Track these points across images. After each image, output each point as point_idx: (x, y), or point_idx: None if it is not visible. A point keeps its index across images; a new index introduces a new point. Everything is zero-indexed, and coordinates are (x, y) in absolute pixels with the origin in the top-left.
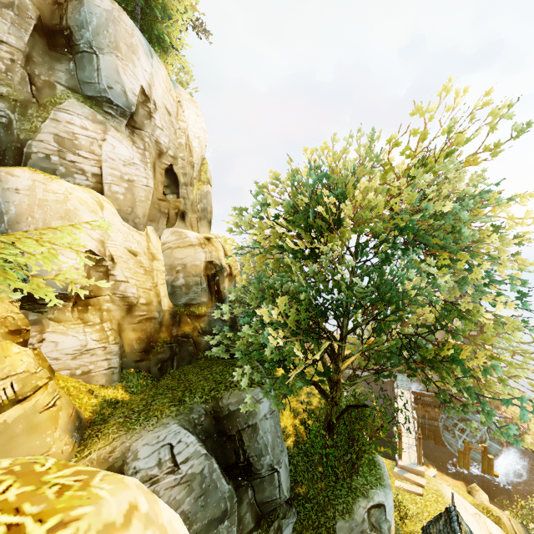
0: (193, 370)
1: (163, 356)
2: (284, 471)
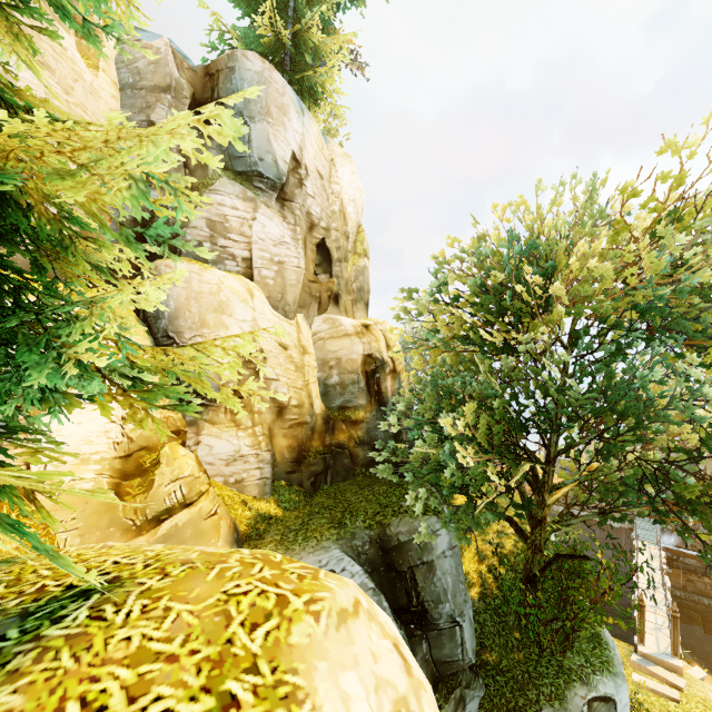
0: (351, 488)
1: (317, 469)
2: (468, 627)
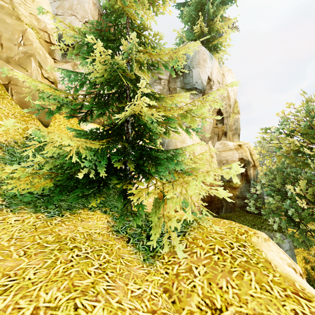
0: (234, 216)
1: (218, 206)
2: None
